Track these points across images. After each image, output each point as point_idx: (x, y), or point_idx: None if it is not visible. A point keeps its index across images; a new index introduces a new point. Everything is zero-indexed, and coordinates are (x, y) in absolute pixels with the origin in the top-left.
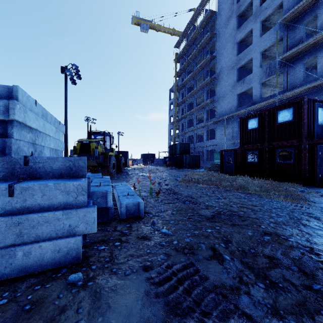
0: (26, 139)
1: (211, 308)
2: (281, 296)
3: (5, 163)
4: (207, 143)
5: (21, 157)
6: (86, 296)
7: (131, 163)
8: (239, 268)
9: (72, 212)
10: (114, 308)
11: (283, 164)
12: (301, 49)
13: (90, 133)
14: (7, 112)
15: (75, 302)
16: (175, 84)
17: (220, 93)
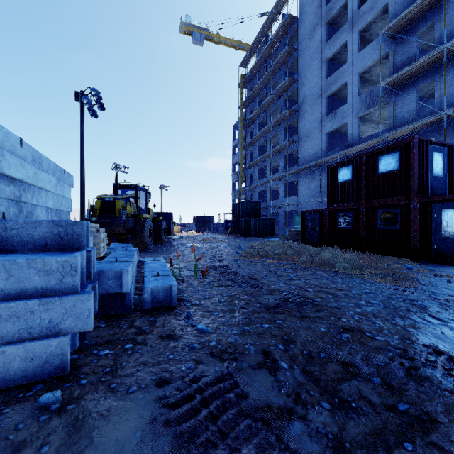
0: (4, 194)
1: (242, 442)
2: (352, 421)
3: None
4: (284, 201)
5: None
6: (59, 426)
7: (180, 230)
8: (299, 380)
9: (54, 301)
10: (98, 444)
11: (386, 230)
12: (413, 71)
13: (115, 187)
14: None
15: (41, 435)
16: (240, 118)
17: (303, 131)
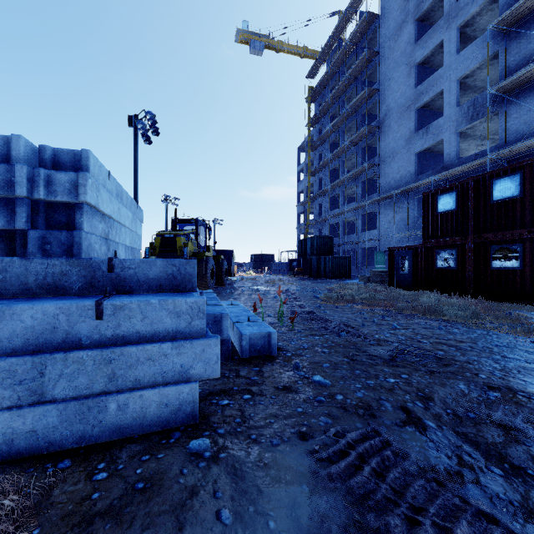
0: (98, 231)
1: (423, 502)
2: None
3: (82, 269)
4: (362, 236)
5: (104, 260)
6: (221, 474)
7: (236, 270)
8: (454, 441)
9: (185, 344)
10: (269, 494)
11: (503, 271)
12: (532, 72)
13: (174, 221)
14: (75, 191)
15: (208, 481)
16: (308, 138)
17: (386, 152)
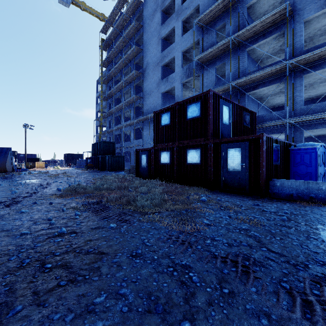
0: None
1: None
2: None
3: None
4: (134, 143)
5: None
6: None
7: (44, 165)
8: None
9: None
10: None
11: (192, 165)
12: (213, 53)
13: None
14: None
15: None
16: (100, 73)
17: (147, 90)
